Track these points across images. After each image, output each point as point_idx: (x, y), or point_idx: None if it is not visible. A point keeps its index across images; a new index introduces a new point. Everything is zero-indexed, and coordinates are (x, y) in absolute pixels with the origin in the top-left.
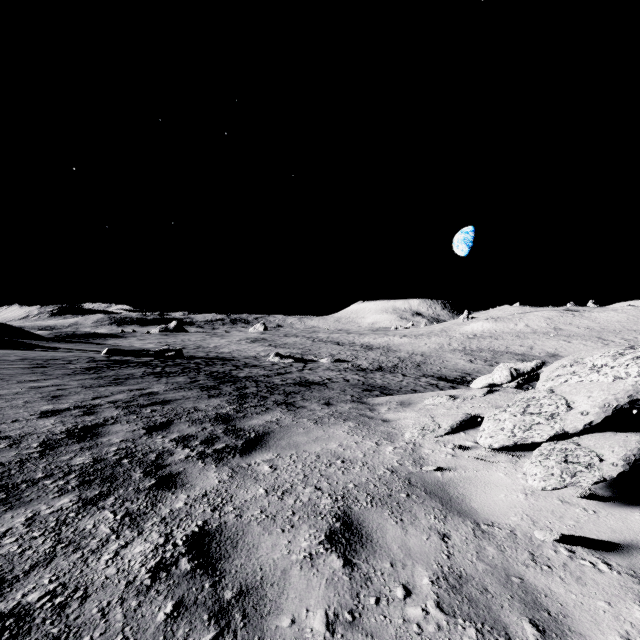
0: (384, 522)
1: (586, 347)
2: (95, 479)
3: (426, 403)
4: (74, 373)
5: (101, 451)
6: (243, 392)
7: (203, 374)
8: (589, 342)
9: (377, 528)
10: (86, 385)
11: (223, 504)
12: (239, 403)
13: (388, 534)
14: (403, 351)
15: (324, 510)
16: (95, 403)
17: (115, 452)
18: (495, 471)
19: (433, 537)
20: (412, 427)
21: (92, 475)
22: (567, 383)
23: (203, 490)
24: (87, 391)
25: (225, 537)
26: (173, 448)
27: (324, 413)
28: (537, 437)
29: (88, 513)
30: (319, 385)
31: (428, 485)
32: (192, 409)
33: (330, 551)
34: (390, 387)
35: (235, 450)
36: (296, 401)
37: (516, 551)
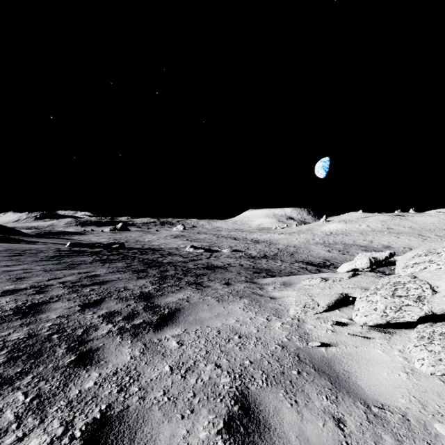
0: (280, 405)
1: (410, 241)
2: (22, 355)
3: (303, 284)
4: (41, 260)
5: (37, 327)
6: (164, 274)
7: (137, 260)
8: (412, 237)
9: (274, 412)
10: (47, 269)
11: (130, 384)
12: (159, 283)
13: (285, 420)
14: (281, 244)
15: (223, 391)
16: (48, 283)
17: (49, 328)
18: (373, 347)
19: (329, 423)
20: (295, 304)
21: (21, 351)
22: (427, 270)
23: (115, 367)
24: (46, 274)
25: (124, 426)
26: (99, 323)
27: (224, 291)
28: (408, 317)
29: (1, 395)
30: (221, 269)
31: (315, 361)
32: (122, 288)
33: (228, 444)
34: (273, 270)
35: (150, 325)
36: (203, 281)
37: (414, 442)
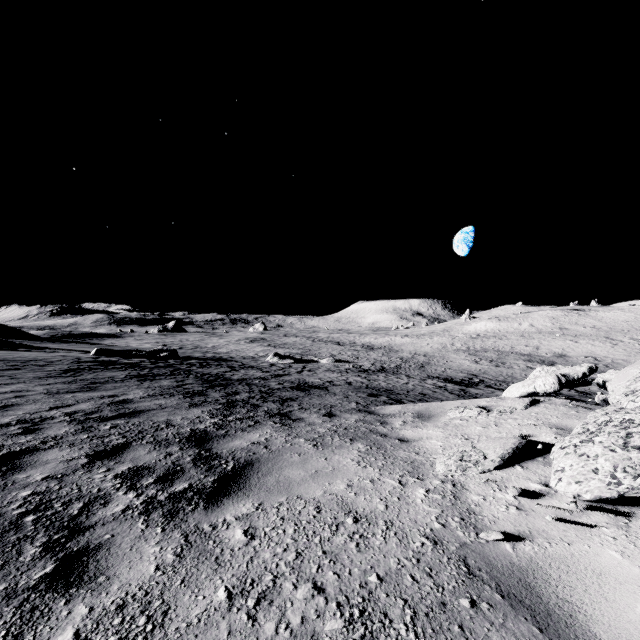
0: None
1: (594, 347)
2: None
3: (451, 416)
4: (47, 376)
5: (3, 499)
6: (232, 399)
7: (193, 377)
8: (597, 342)
9: None
10: (52, 391)
11: (144, 636)
12: (223, 415)
13: None
14: (405, 351)
15: None
16: (47, 415)
17: (23, 500)
18: (601, 546)
19: None
20: (442, 453)
21: None
22: None
23: (122, 592)
24: (49, 399)
25: None
26: (113, 491)
27: (326, 429)
28: None
29: None
30: (319, 389)
31: (499, 575)
32: (163, 424)
33: None
34: (396, 391)
35: (200, 495)
36: (292, 411)
37: None
